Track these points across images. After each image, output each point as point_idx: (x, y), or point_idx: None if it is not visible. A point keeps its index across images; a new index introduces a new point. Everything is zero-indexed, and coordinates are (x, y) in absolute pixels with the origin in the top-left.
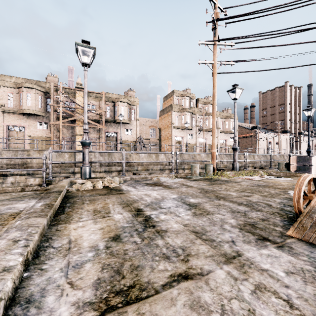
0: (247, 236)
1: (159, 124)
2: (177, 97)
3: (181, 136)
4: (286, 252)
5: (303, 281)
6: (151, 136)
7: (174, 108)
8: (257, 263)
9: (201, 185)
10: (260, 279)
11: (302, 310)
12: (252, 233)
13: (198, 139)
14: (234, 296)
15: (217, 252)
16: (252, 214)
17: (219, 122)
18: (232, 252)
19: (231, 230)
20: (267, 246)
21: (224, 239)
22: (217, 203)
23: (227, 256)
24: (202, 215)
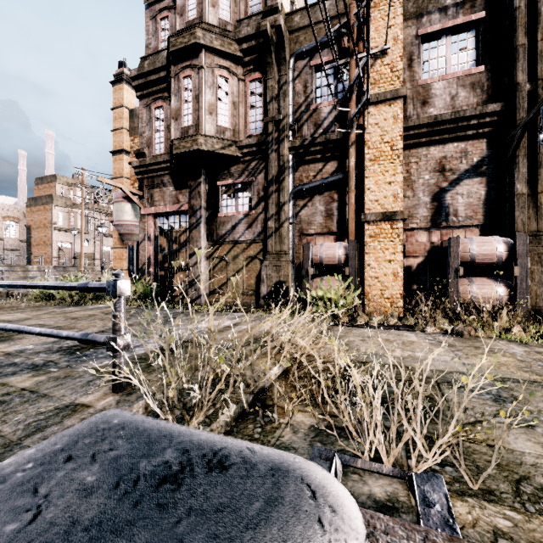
0: None
1: (26, 219)
2: (63, 186)
3: (70, 241)
4: None
5: None
6: (7, 233)
7: (56, 201)
8: None
9: None
10: None
11: None
12: None
13: (99, 247)
14: None
15: None
16: None
17: None
18: None
19: None
20: None
21: None
22: None
23: None
24: None
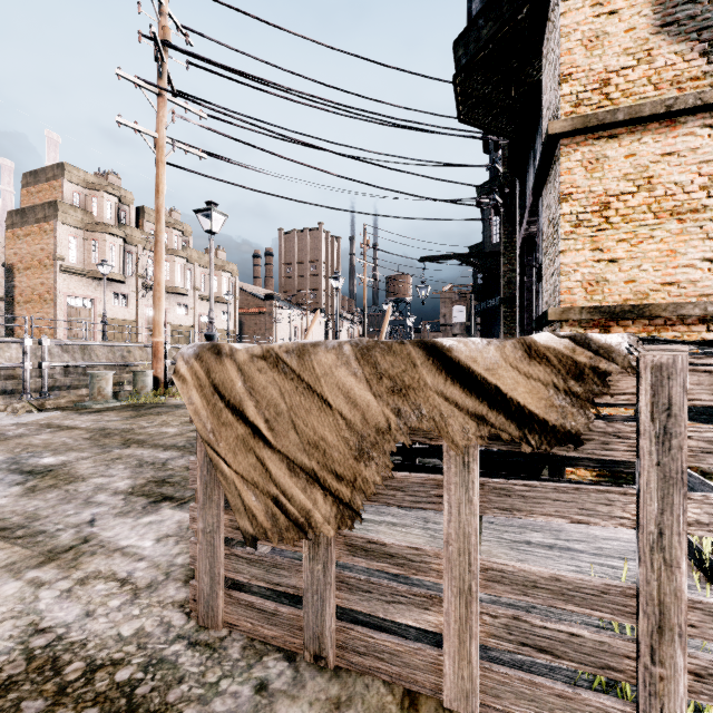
0: (132, 504)
1: (5, 252)
2: (78, 187)
3: (91, 296)
4: (186, 509)
5: (178, 541)
6: None
7: (63, 214)
8: (115, 542)
9: (106, 421)
10: (100, 566)
11: (140, 581)
12: (148, 496)
13: (144, 309)
14: (12, 616)
15: (32, 553)
16: (178, 462)
17: (199, 274)
18: (75, 540)
19: (106, 501)
20: (161, 508)
21: (75, 522)
22: (118, 454)
23: (56, 551)
24: (53, 488)
